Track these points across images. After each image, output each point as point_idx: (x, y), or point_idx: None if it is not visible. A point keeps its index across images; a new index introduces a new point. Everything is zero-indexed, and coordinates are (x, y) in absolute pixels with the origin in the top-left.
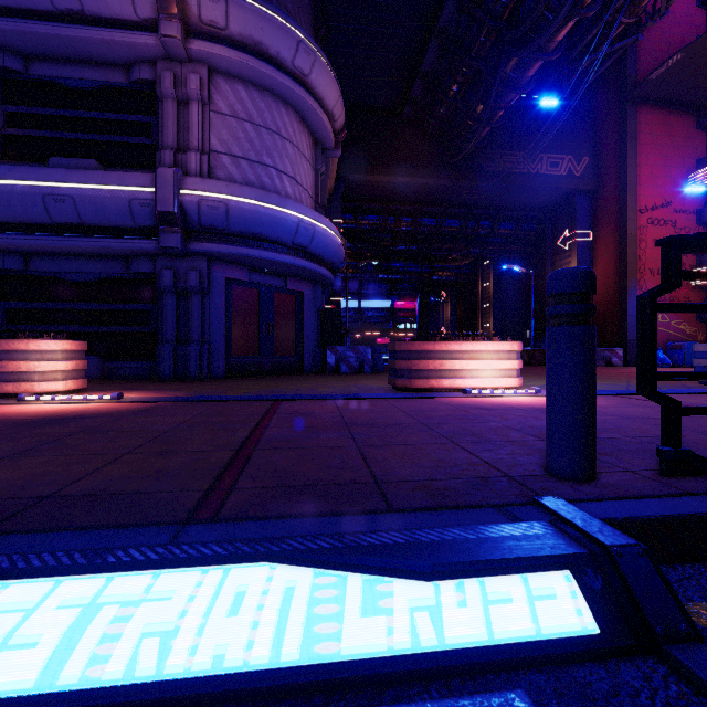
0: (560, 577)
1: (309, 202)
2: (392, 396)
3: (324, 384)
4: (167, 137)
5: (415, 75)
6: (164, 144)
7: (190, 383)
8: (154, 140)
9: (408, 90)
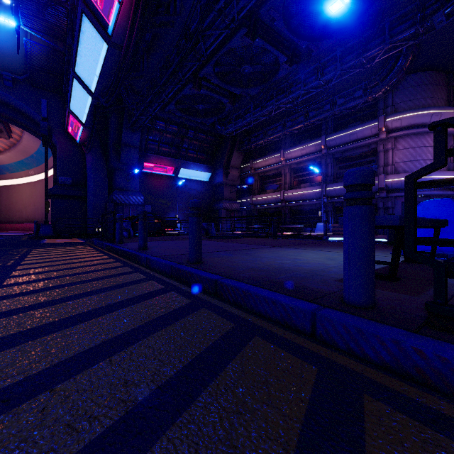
0: None
1: None
2: None
3: None
4: (380, 163)
5: None
6: (379, 165)
7: None
8: (376, 164)
9: None
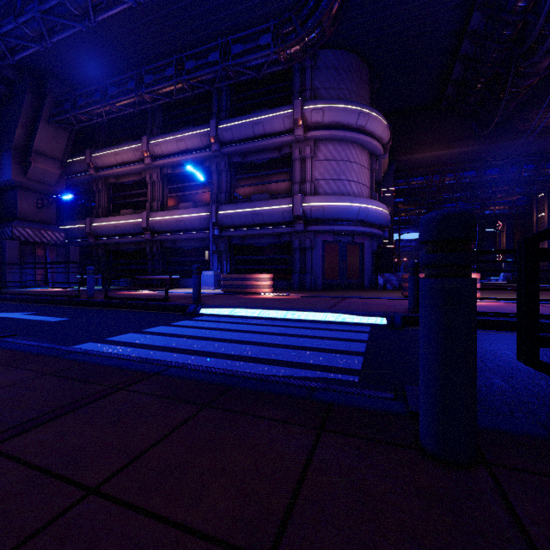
0: (384, 318)
1: (367, 191)
2: (397, 298)
3: (370, 294)
4: (296, 178)
5: (447, 82)
6: (295, 181)
7: (308, 292)
8: (290, 179)
9: (443, 91)
